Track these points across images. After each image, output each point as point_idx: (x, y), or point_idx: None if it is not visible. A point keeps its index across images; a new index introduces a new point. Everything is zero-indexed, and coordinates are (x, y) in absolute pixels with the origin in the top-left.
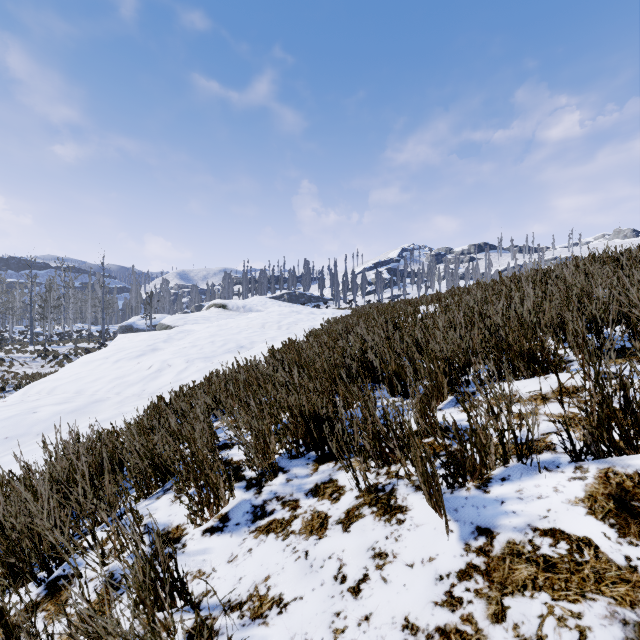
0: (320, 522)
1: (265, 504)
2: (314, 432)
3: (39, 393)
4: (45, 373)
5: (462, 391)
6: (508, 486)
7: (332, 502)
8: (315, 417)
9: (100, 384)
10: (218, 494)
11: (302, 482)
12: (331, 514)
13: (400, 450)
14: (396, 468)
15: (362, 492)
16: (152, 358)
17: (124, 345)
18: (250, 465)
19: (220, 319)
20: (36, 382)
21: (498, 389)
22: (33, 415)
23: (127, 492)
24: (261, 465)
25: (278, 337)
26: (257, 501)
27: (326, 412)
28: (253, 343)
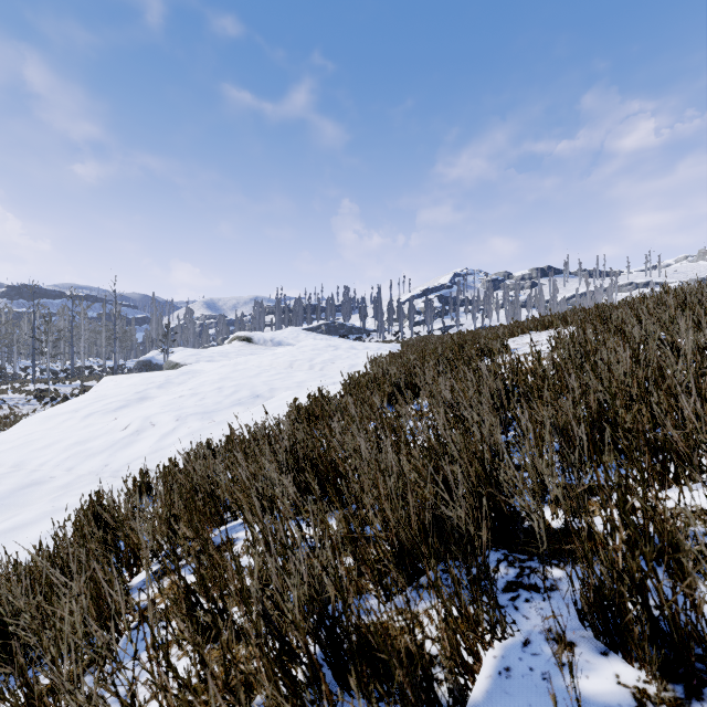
0: None
1: None
2: None
3: None
4: None
5: None
6: None
7: None
8: None
9: (51, 453)
10: None
11: None
12: None
13: None
14: None
15: None
16: (133, 412)
17: (107, 391)
18: None
19: (241, 355)
20: None
21: None
22: None
23: None
24: None
25: (307, 382)
26: None
27: None
28: (273, 390)
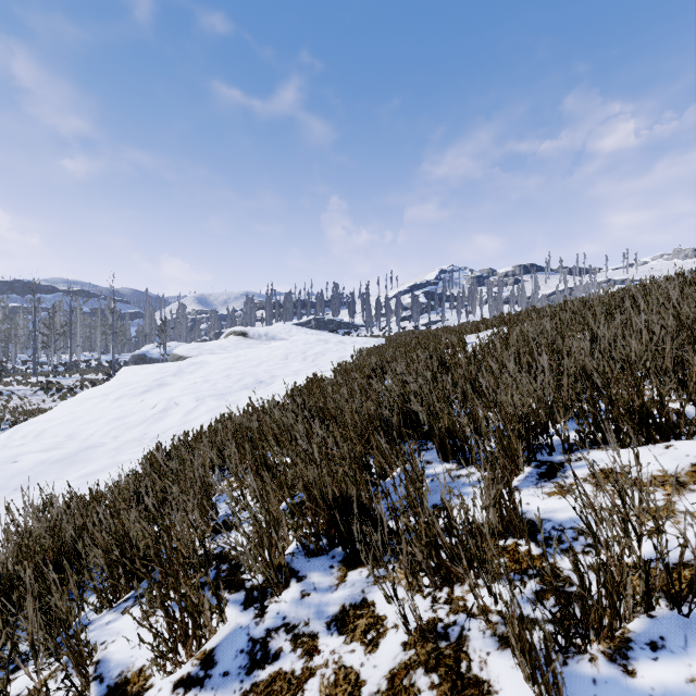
0: (348, 693)
1: (268, 637)
2: (340, 524)
3: (26, 436)
4: (45, 408)
5: (543, 460)
6: (668, 664)
7: (367, 650)
8: (342, 503)
9: (96, 426)
10: (200, 621)
11: (323, 600)
12: (365, 677)
13: (467, 563)
14: (462, 592)
15: (413, 636)
16: (158, 395)
17: (128, 379)
18: (252, 566)
19: (239, 349)
20: (24, 423)
21: (597, 461)
22: (12, 465)
23: (84, 600)
24: (264, 576)
25: (302, 370)
26: (257, 630)
27: (357, 496)
28: (274, 377)
